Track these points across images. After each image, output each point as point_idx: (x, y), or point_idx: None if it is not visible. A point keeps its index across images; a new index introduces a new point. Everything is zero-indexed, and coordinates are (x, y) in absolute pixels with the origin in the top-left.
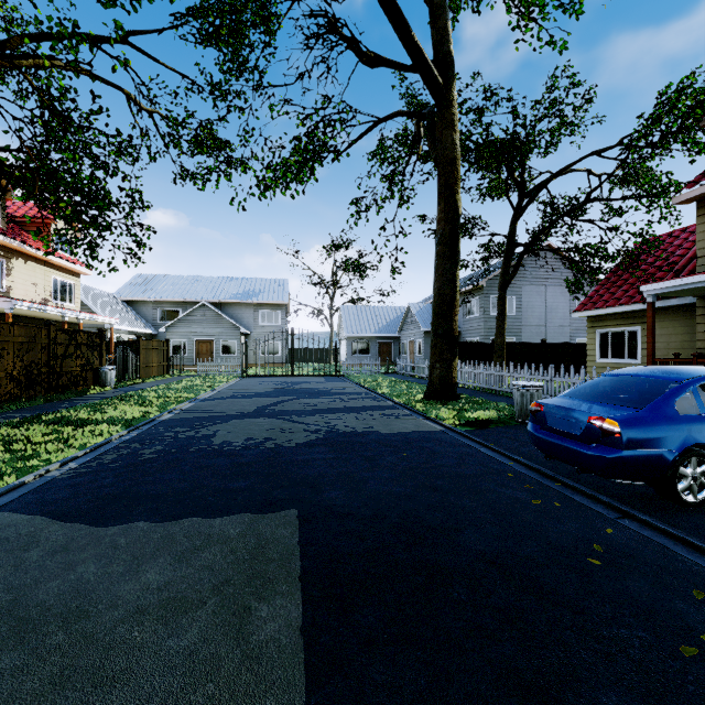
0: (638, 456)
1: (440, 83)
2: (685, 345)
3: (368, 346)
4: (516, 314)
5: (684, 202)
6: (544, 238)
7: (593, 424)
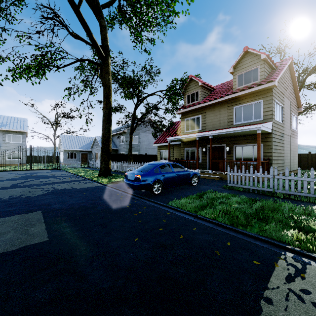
0: (144, 183)
1: (104, 56)
2: (180, 155)
3: (75, 155)
4: (138, 143)
5: (178, 113)
6: (145, 117)
7: (136, 176)
